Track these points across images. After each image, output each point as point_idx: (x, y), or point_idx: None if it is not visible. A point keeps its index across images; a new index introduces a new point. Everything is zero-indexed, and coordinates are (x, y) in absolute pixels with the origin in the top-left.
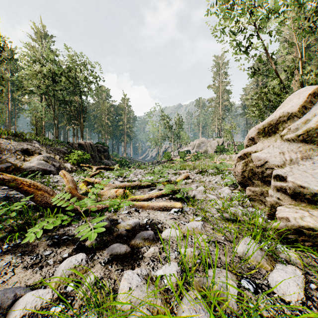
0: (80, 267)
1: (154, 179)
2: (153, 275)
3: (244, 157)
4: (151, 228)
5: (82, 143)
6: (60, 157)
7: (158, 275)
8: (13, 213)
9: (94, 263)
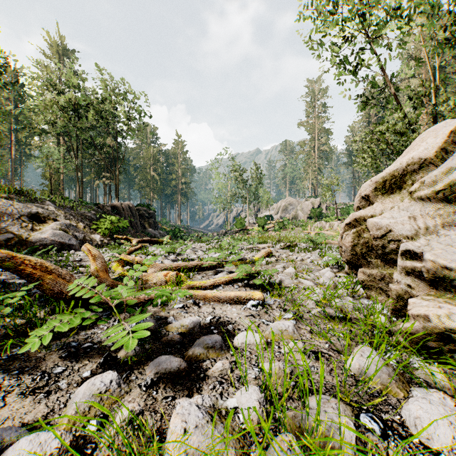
0: (108, 394)
1: (221, 257)
2: (221, 406)
3: (355, 225)
4: (217, 331)
5: (117, 205)
6: (85, 225)
7: (229, 407)
8: (8, 309)
9: (130, 386)
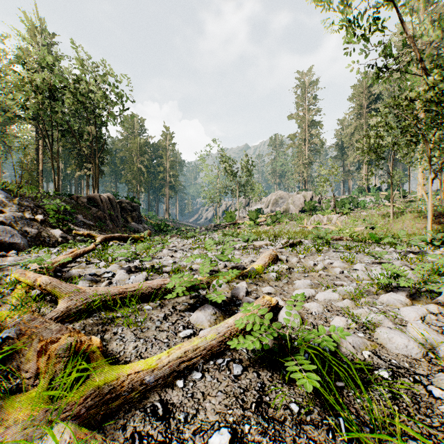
0: None
1: (203, 274)
2: None
3: None
4: None
5: (94, 197)
6: (45, 219)
7: None
8: None
9: None
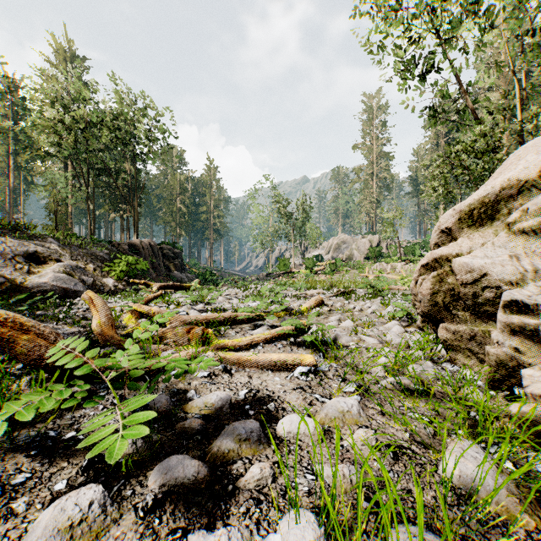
0: (83, 525)
1: (260, 307)
2: None
3: (434, 266)
4: (254, 412)
5: (135, 243)
6: (95, 267)
7: None
8: None
9: (122, 507)
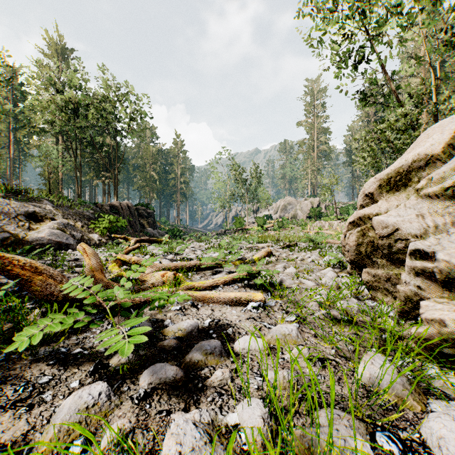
0: (96, 408)
1: (220, 257)
2: (221, 422)
3: (359, 223)
4: (216, 335)
5: (115, 205)
6: (83, 225)
7: (230, 423)
8: None
9: (122, 398)
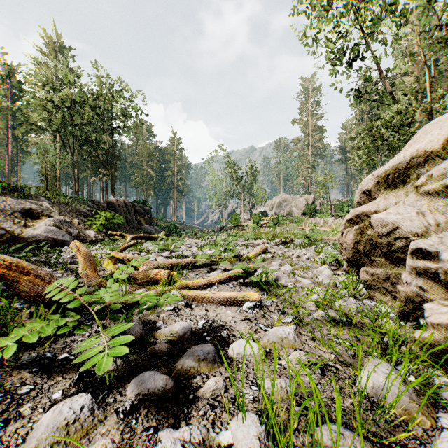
0: (76, 424)
1: (216, 254)
2: (213, 441)
3: (356, 221)
4: (210, 338)
5: (112, 202)
6: (79, 222)
7: (222, 443)
8: None
9: (106, 411)
